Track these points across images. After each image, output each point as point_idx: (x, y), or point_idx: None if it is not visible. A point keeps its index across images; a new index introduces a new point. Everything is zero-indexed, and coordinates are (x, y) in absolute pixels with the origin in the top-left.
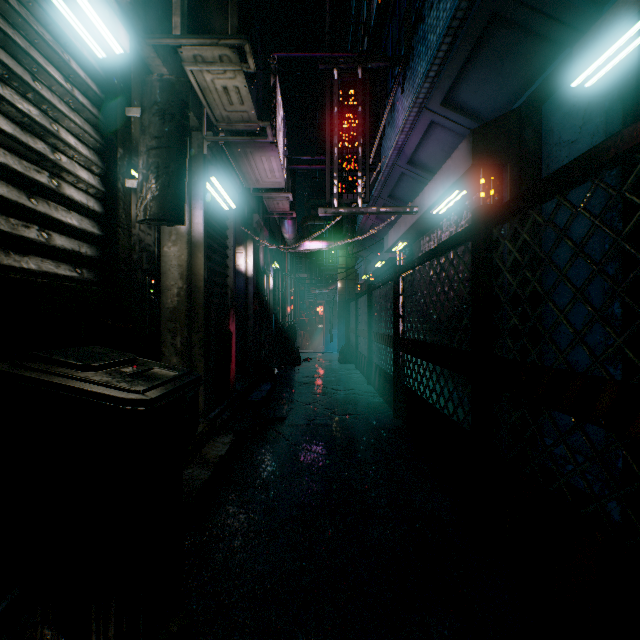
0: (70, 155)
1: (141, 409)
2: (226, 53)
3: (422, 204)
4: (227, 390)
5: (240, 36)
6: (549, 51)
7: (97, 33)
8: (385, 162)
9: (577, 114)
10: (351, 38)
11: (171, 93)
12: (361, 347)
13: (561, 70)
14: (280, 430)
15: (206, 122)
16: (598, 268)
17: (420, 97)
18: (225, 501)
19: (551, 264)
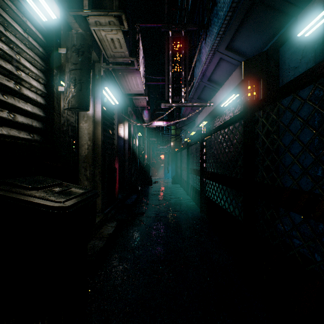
0: (27, 72)
1: (61, 212)
2: (112, 20)
3: (215, 101)
4: (114, 198)
5: (119, 10)
6: (283, 19)
7: (42, 7)
8: (196, 80)
9: (298, 53)
10: (178, 17)
11: (82, 40)
12: (183, 176)
13: (290, 29)
14: (141, 219)
15: (102, 58)
16: (317, 133)
17: (214, 45)
18: (111, 258)
19: (289, 131)
